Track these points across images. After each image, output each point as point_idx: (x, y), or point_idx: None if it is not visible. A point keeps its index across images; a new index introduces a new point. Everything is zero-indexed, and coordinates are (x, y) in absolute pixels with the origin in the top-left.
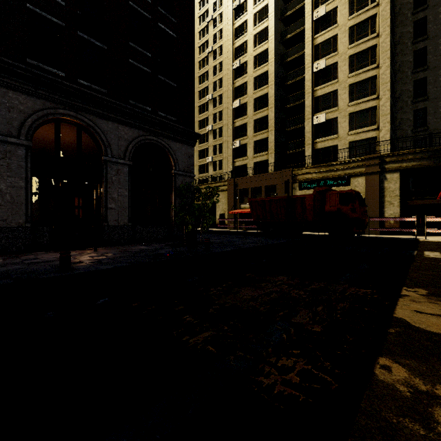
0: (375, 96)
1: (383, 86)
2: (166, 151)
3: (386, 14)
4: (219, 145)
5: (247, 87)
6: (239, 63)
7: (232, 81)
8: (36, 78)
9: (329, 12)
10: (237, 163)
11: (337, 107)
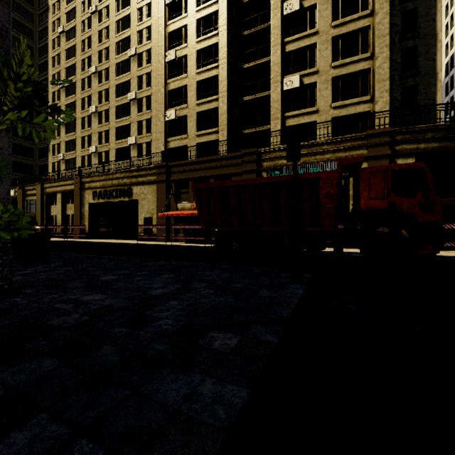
0: (368, 54)
1: (380, 40)
2: None
3: None
4: (146, 121)
5: (187, 32)
6: None
7: (164, 22)
8: None
9: None
10: (172, 144)
11: (316, 68)
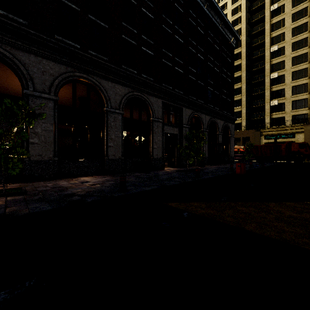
0: (307, 93)
1: None
2: (228, 127)
3: None
4: None
5: None
6: None
7: None
8: (211, 110)
9: (280, 48)
10: None
11: (284, 97)
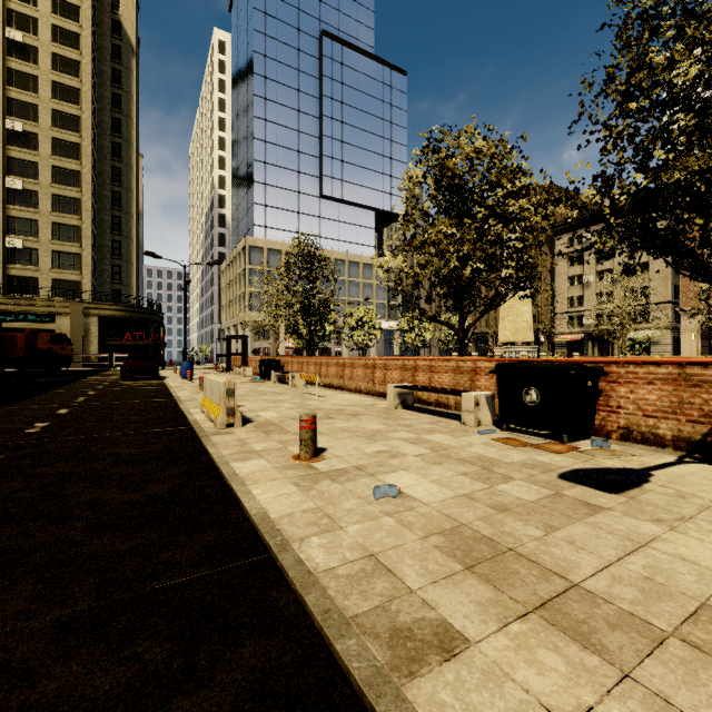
0: (79, 245)
1: (86, 240)
2: None
3: (89, 180)
4: None
5: None
6: None
7: None
8: None
9: (28, 132)
10: None
11: (38, 239)
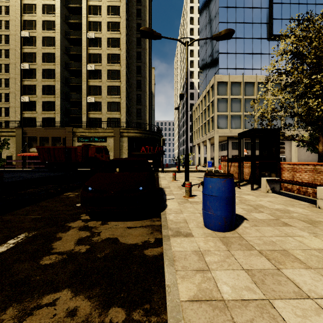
0: (119, 96)
1: (123, 93)
2: None
3: (124, 57)
4: (5, 94)
5: (36, 57)
6: (28, 35)
7: (21, 46)
8: None
9: (97, 38)
10: (26, 115)
11: (101, 96)
